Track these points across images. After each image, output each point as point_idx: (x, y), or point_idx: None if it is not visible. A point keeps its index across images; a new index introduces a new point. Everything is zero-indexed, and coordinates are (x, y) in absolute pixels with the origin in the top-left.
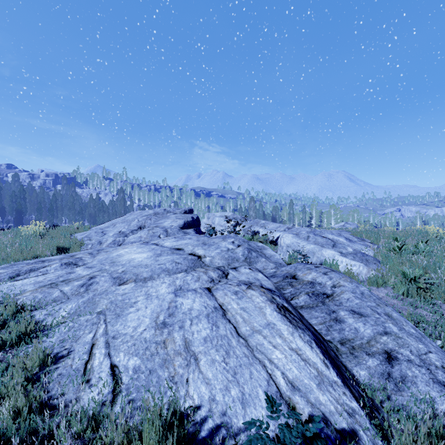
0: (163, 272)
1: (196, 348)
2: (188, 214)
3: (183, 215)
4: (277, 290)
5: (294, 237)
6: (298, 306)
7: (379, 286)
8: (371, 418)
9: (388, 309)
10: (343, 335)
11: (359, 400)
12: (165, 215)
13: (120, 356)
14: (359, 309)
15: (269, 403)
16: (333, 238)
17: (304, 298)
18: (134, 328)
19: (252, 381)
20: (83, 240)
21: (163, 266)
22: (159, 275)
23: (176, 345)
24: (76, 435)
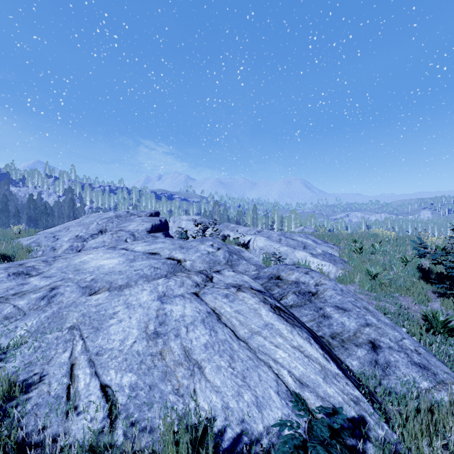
0: (141, 278)
1: (198, 356)
2: (155, 217)
3: (150, 218)
4: (266, 291)
5: (267, 240)
6: (288, 305)
7: (347, 284)
8: (372, 404)
9: (365, 303)
10: (333, 330)
11: (359, 388)
12: (128, 218)
13: (111, 374)
14: (342, 305)
15: (299, 401)
16: (302, 240)
17: (293, 297)
18: (121, 341)
19: (262, 383)
20: (29, 247)
21: (140, 272)
22: (137, 282)
23: (175, 355)
24: None
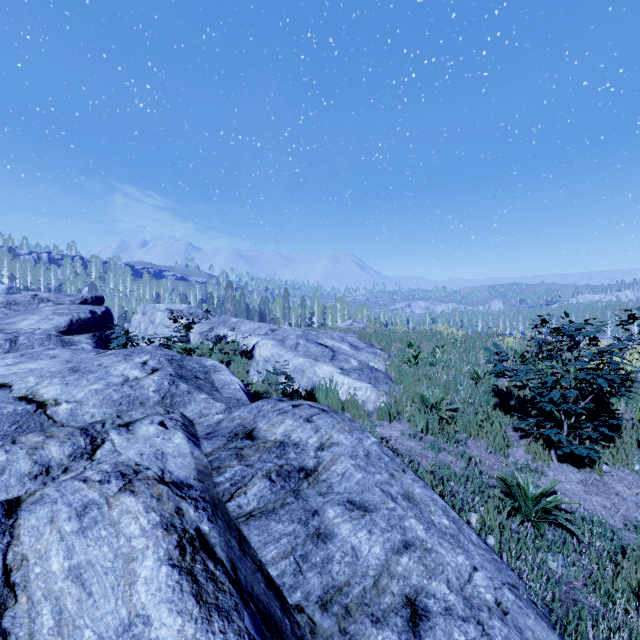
0: None
1: None
2: (89, 305)
3: (74, 307)
4: (197, 483)
5: (276, 345)
6: (243, 514)
7: (392, 420)
8: None
9: (407, 481)
10: (330, 577)
11: None
12: (33, 307)
13: None
14: (362, 495)
15: None
16: (333, 345)
17: (260, 489)
18: None
19: None
20: None
21: None
22: None
23: None
24: None
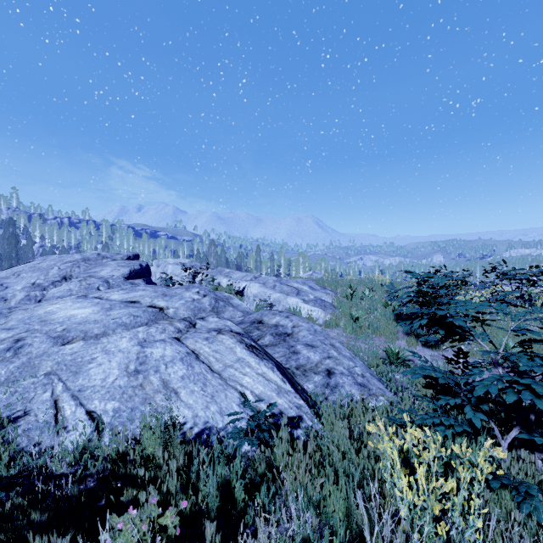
0: (120, 327)
1: (175, 385)
2: (134, 261)
3: (128, 261)
4: (245, 334)
5: (261, 286)
6: (264, 345)
7: (333, 328)
8: (312, 409)
9: (333, 341)
10: (299, 363)
11: (306, 400)
12: (99, 262)
13: (95, 403)
14: (312, 343)
15: (243, 396)
16: (298, 286)
17: (269, 338)
18: (102, 380)
19: (227, 400)
20: None
21: (118, 321)
22: (115, 331)
23: (155, 385)
24: (71, 463)
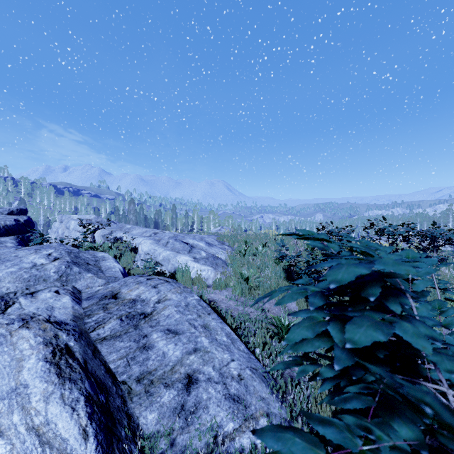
0: None
1: None
2: (14, 215)
3: (2, 216)
4: (72, 322)
5: (153, 243)
6: (99, 338)
7: (222, 289)
8: None
9: (208, 319)
10: (146, 367)
11: None
12: None
13: None
14: (177, 326)
15: None
16: (193, 243)
17: (113, 325)
18: None
19: None
20: None
21: None
22: None
23: None
24: None
